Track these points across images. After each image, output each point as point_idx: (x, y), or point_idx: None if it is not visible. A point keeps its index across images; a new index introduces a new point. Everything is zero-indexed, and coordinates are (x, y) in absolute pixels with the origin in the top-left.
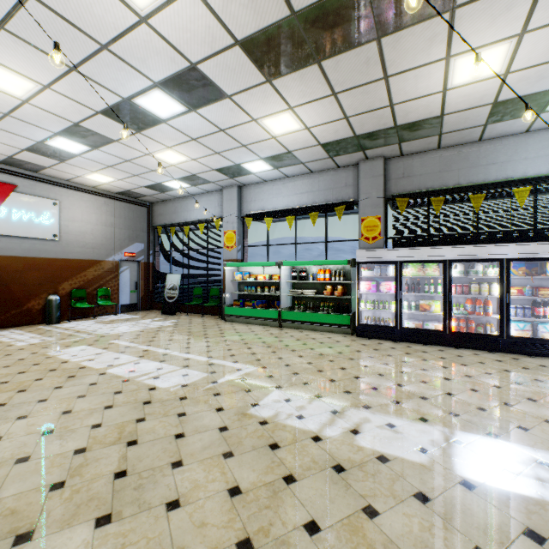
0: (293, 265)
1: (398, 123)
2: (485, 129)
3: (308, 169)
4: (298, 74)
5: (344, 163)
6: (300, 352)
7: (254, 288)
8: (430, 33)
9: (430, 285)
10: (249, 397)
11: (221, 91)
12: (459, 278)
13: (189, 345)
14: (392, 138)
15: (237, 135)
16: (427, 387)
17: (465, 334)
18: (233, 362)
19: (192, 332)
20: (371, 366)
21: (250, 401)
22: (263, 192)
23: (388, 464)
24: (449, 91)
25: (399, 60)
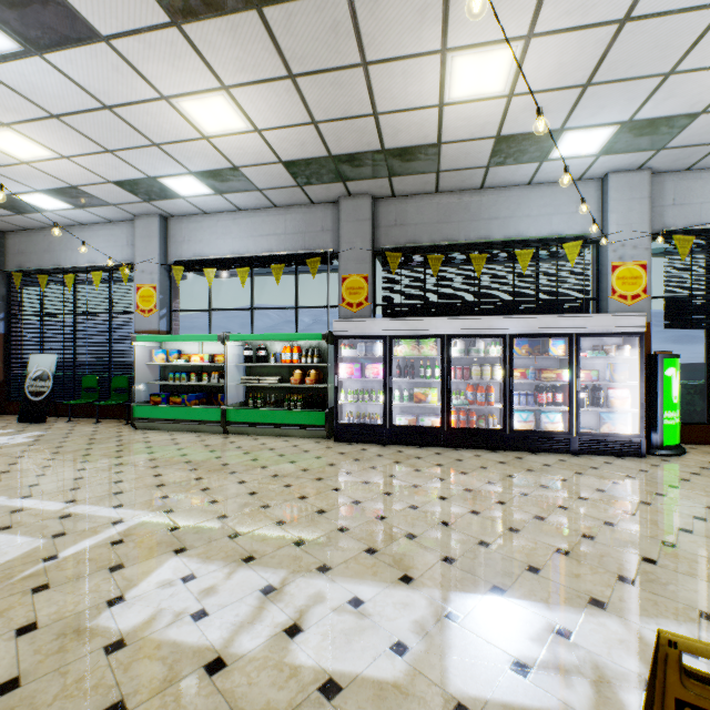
0: (245, 340)
1: (386, 145)
2: (488, 174)
3: (269, 200)
4: (226, 22)
5: (320, 198)
6: (243, 476)
7: (185, 375)
8: (420, 1)
9: (426, 367)
10: (110, 584)
11: (86, 23)
12: (459, 358)
13: (39, 479)
14: (380, 168)
15: (138, 121)
16: (417, 515)
17: (466, 431)
18: (114, 507)
19: (61, 453)
20: (346, 489)
21: (109, 595)
22: (203, 229)
23: (337, 701)
24: (446, 107)
25: (381, 38)
